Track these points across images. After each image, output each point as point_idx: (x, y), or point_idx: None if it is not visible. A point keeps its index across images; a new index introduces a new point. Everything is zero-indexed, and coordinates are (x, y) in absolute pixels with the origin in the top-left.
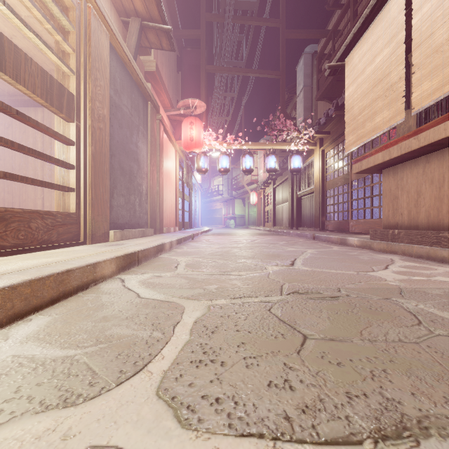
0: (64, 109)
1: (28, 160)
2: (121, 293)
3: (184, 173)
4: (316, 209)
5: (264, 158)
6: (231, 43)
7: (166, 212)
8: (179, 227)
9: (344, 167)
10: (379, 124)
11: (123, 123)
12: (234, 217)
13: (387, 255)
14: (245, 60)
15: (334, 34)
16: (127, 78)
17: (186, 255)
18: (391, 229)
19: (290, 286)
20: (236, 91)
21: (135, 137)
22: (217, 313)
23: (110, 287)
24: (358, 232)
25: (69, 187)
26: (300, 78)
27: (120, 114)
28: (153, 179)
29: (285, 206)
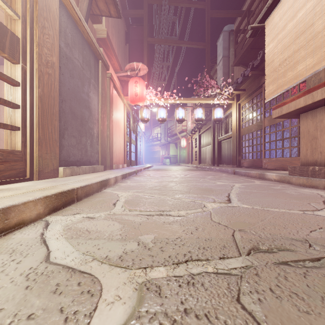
0: (7, 49)
1: (0, 109)
2: (27, 251)
3: (130, 122)
4: (234, 150)
5: (191, 113)
6: (167, 23)
7: (116, 152)
8: (127, 164)
9: (257, 116)
10: (301, 72)
11: (75, 74)
12: (169, 156)
13: (310, 190)
14: (178, 36)
15: (248, 11)
16: (78, 35)
17: (128, 189)
18: (309, 165)
19: (243, 235)
20: (170, 61)
21: (86, 87)
22: (152, 310)
23: (23, 237)
24: (270, 168)
25: (13, 126)
26: (220, 50)
27: (71, 65)
28: (104, 124)
29: (208, 148)
